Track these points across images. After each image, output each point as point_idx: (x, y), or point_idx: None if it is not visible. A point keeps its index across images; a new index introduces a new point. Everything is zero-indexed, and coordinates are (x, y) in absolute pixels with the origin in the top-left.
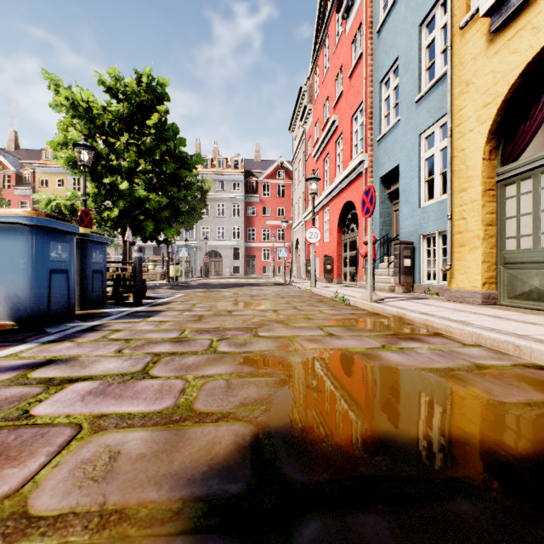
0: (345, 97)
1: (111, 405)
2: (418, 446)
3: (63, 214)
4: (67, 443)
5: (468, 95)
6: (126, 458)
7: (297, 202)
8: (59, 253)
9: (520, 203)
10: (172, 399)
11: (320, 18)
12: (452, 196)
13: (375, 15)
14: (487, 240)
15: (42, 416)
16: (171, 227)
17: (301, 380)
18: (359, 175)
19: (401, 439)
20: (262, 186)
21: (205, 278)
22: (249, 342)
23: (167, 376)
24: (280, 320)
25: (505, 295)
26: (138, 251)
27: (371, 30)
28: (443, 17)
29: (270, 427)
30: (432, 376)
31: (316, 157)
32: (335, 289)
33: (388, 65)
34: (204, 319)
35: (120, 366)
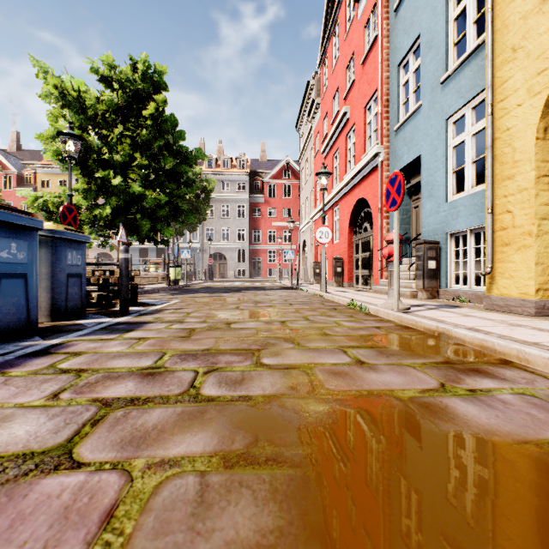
0: (357, 86)
1: None
2: None
3: (51, 212)
4: None
5: (516, 63)
6: None
7: (305, 202)
8: (12, 253)
9: None
10: None
11: (329, 5)
12: (493, 186)
13: None
14: (541, 238)
15: None
16: (169, 226)
17: (335, 476)
18: (373, 169)
19: None
20: (267, 186)
21: (208, 281)
22: (248, 376)
23: (98, 463)
24: (290, 338)
25: None
26: (124, 251)
27: (387, 9)
28: None
29: None
30: None
31: (325, 153)
32: (348, 294)
33: (408, 46)
34: (195, 335)
35: (34, 433)
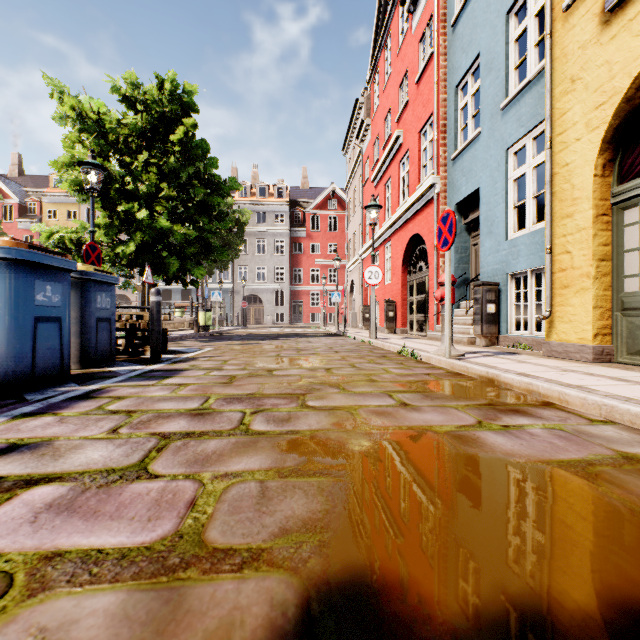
0: (411, 107)
1: (76, 531)
2: (597, 635)
3: (68, 250)
4: None
5: (574, 95)
6: None
7: (353, 237)
8: (47, 296)
9: None
10: (173, 521)
11: (380, 14)
12: (552, 224)
13: (449, 6)
14: (599, 280)
15: None
16: (200, 265)
17: (371, 482)
18: (428, 202)
19: (560, 614)
20: (310, 218)
21: (242, 327)
22: (294, 415)
23: (172, 475)
24: (335, 383)
25: (623, 350)
26: (155, 294)
27: (443, 24)
28: (537, 1)
29: (329, 583)
30: (565, 475)
31: (375, 182)
32: (400, 341)
33: (466, 66)
34: (236, 381)
35: (108, 456)
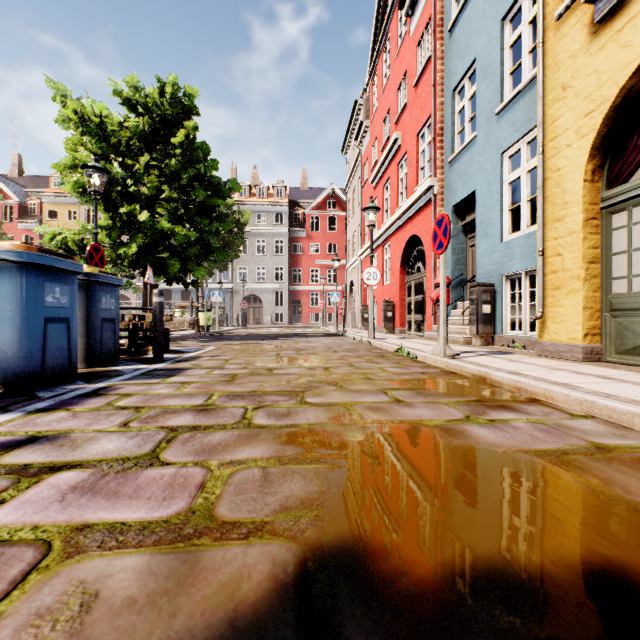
0: (409, 110)
1: (100, 508)
2: (546, 585)
3: (71, 251)
4: (23, 576)
5: (565, 102)
6: (105, 606)
7: (352, 237)
8: (56, 297)
9: (632, 235)
10: (185, 500)
11: (378, 17)
12: (544, 227)
13: (446, 11)
14: (589, 282)
15: None
16: (200, 266)
17: (363, 468)
18: (426, 204)
19: (517, 570)
20: (309, 219)
21: (242, 327)
22: (294, 411)
23: (182, 463)
24: (333, 381)
25: (612, 349)
26: (158, 295)
27: (441, 28)
28: (531, 9)
29: (323, 547)
30: (540, 462)
31: (374, 183)
32: (398, 341)
33: (463, 70)
34: (238, 379)
35: (122, 447)
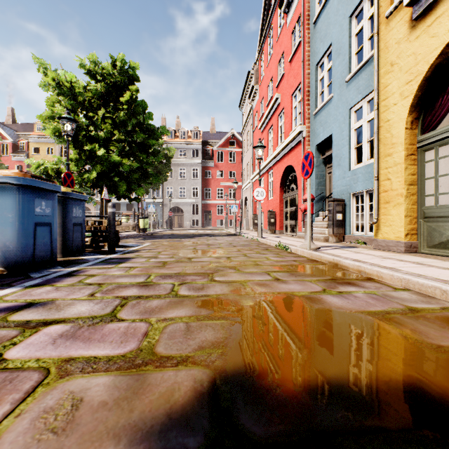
0: (286, 78)
1: (79, 348)
2: (369, 393)
3: (50, 176)
4: (33, 389)
5: (393, 74)
6: (87, 406)
7: (246, 167)
8: (43, 209)
9: (438, 166)
10: (135, 343)
11: (265, 13)
12: (379, 160)
13: (311, 9)
14: (409, 198)
15: (13, 360)
16: (140, 187)
17: (253, 323)
18: (298, 143)
19: (352, 385)
20: (216, 153)
21: (169, 229)
22: (206, 286)
23: (132, 319)
24: (233, 266)
25: (424, 244)
26: (112, 207)
27: (308, 21)
28: (370, 9)
29: (227, 371)
30: (371, 319)
31: (262, 129)
32: (278, 239)
33: (323, 51)
34: (167, 265)
35: (91, 309)
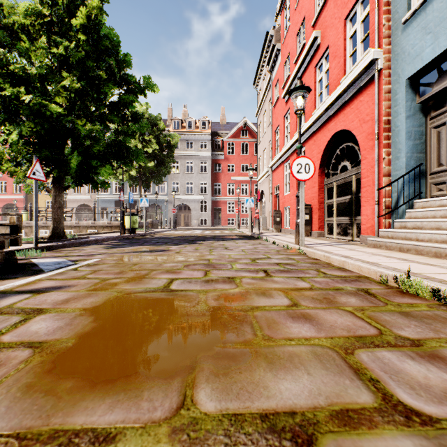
0: None
1: None
2: None
3: None
4: None
5: None
6: None
7: (262, 154)
8: None
9: None
10: None
11: None
12: None
13: None
14: None
15: None
16: (107, 164)
17: None
18: (361, 88)
19: None
20: (227, 145)
21: (171, 229)
22: None
23: None
24: None
25: None
26: None
27: None
28: None
29: None
30: None
31: (287, 97)
32: (341, 250)
33: None
34: None
35: None
